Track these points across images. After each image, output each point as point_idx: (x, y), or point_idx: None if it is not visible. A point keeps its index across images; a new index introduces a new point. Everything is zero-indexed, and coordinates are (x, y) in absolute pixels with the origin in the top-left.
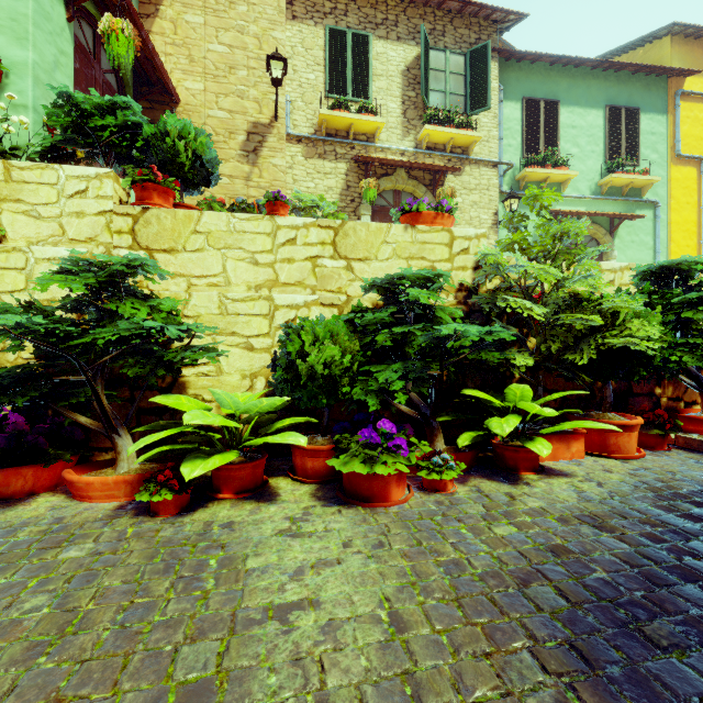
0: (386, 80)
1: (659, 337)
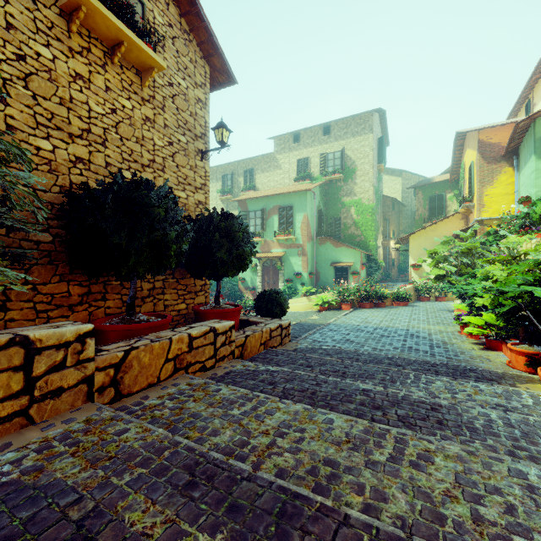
0: None
1: (496, 300)
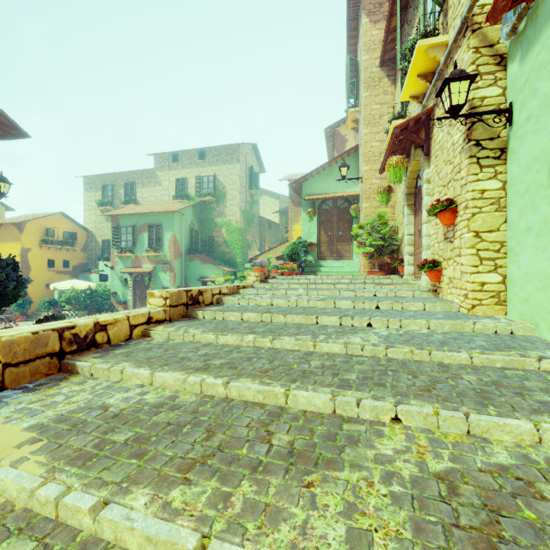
0: None
1: None
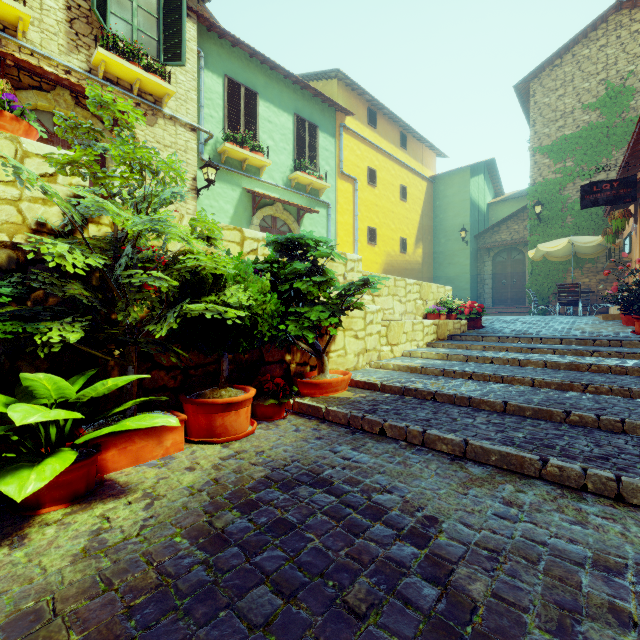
0: None
1: (259, 305)
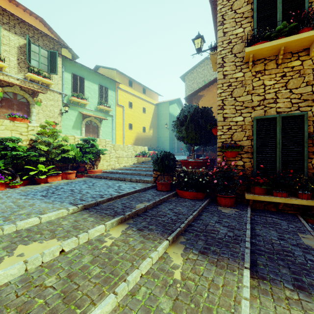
0: (9, 47)
1: (76, 154)
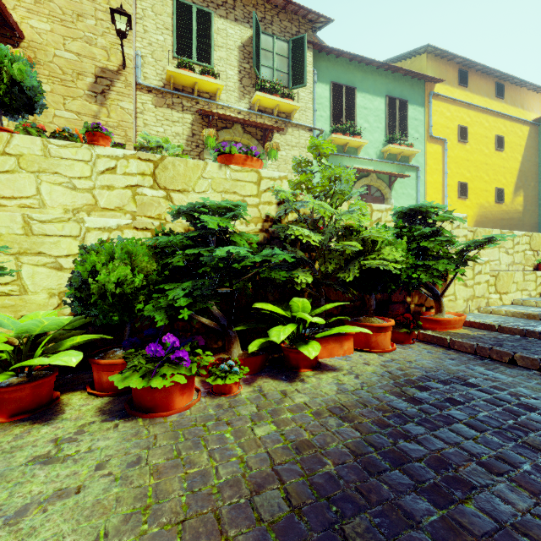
0: (225, 52)
1: (403, 260)
